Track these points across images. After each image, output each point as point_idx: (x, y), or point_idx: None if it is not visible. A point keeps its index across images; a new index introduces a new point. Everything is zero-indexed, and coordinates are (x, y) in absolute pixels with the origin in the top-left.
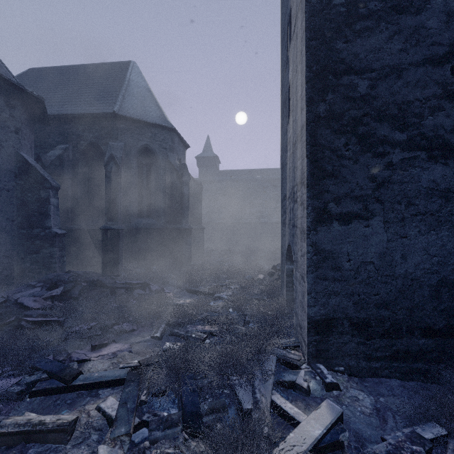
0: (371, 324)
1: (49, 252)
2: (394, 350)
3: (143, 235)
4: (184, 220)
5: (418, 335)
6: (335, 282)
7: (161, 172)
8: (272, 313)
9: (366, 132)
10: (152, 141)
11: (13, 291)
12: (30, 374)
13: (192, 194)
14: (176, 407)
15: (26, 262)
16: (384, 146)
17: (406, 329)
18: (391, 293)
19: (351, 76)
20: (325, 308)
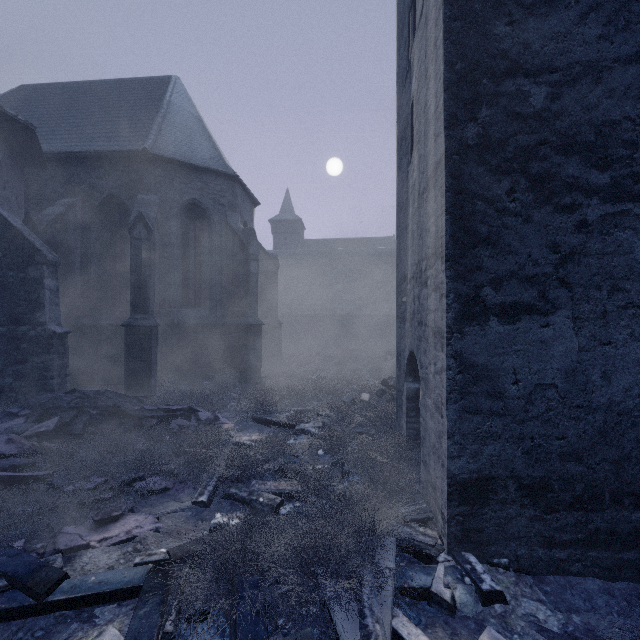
0: (552, 487)
1: (42, 361)
2: (591, 530)
3: (189, 334)
4: (251, 312)
5: (629, 506)
6: (494, 418)
7: (216, 240)
8: (387, 461)
9: (543, 171)
10: (203, 194)
11: None
12: None
13: (263, 274)
14: None
15: (6, 376)
16: (574, 194)
17: (610, 495)
18: (586, 436)
19: (519, 80)
20: (478, 460)
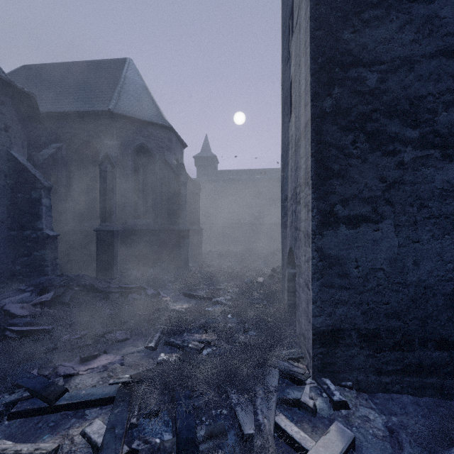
0: (381, 335)
1: (40, 254)
2: (406, 364)
3: (139, 236)
4: (182, 221)
5: (431, 348)
6: (343, 290)
7: (158, 171)
8: (274, 320)
9: (375, 129)
10: (149, 140)
11: (2, 296)
12: (11, 393)
13: (190, 194)
14: (170, 431)
15: (17, 265)
16: (395, 144)
17: (418, 341)
18: (403, 302)
19: (359, 69)
20: (332, 318)
